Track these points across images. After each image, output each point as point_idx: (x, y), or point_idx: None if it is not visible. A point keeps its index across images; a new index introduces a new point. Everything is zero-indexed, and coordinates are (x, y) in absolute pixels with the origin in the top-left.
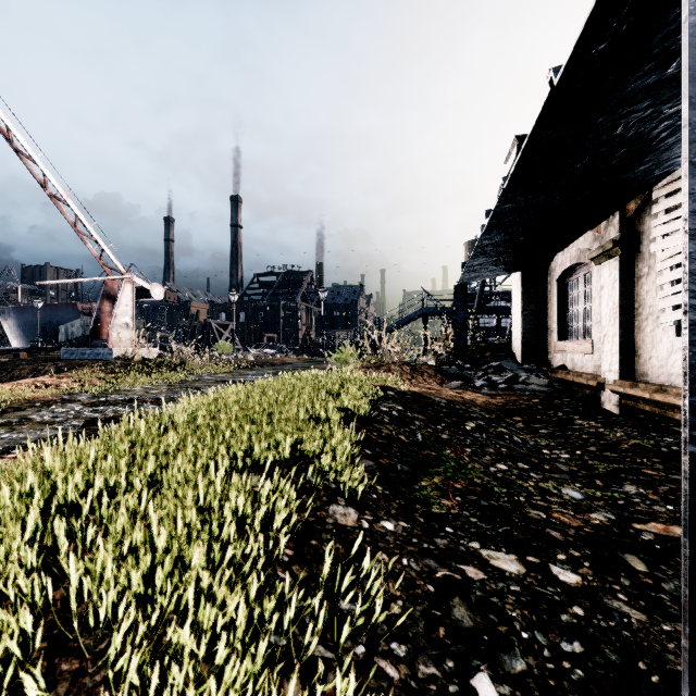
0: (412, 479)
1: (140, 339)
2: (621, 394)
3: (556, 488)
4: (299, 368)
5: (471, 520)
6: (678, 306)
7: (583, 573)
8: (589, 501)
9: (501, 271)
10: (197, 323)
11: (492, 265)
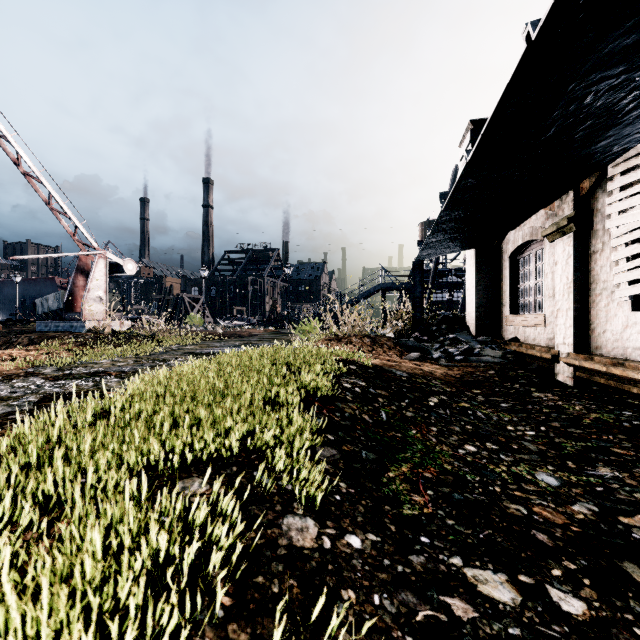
0: (379, 469)
1: (111, 312)
2: (576, 366)
3: (529, 473)
4: (265, 339)
5: (447, 523)
6: (633, 281)
7: (587, 597)
8: (567, 489)
9: (457, 248)
10: (170, 297)
11: (448, 242)
